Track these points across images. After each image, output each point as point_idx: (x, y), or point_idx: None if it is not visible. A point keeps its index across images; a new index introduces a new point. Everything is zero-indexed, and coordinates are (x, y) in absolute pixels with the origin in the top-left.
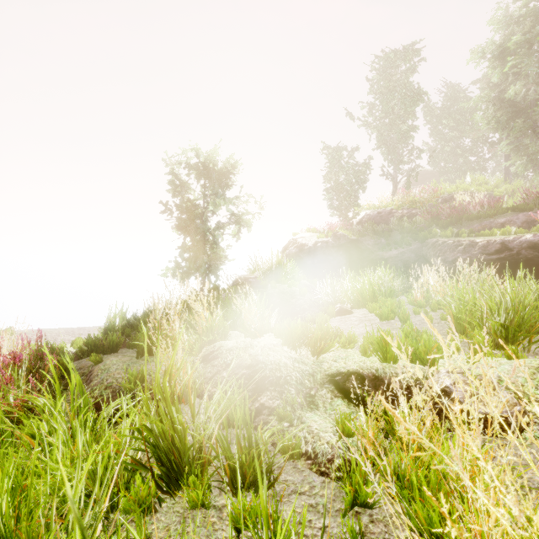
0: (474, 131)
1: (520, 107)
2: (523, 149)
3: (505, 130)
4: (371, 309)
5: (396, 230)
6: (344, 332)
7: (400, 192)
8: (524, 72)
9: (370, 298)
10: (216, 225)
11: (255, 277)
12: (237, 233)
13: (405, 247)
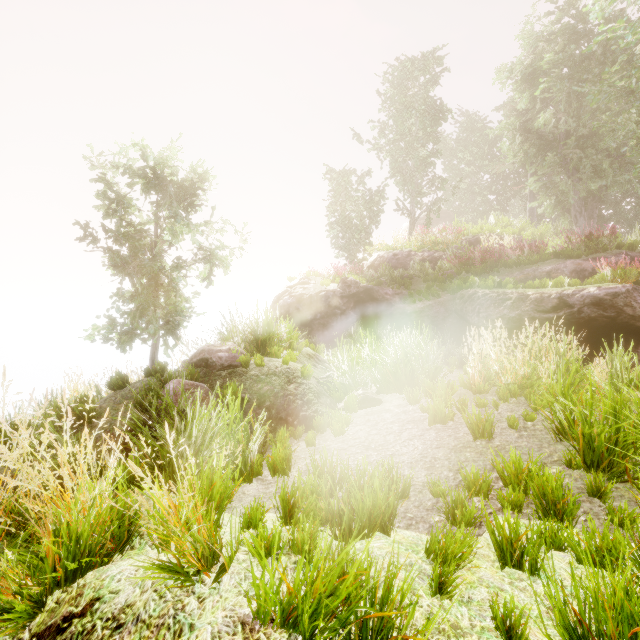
0: (498, 165)
1: (548, 140)
2: (553, 188)
3: (533, 166)
4: (412, 399)
5: (418, 277)
6: (382, 455)
7: (419, 230)
8: (556, 99)
9: (406, 379)
10: (174, 262)
11: (229, 349)
12: (207, 276)
13: (432, 298)
